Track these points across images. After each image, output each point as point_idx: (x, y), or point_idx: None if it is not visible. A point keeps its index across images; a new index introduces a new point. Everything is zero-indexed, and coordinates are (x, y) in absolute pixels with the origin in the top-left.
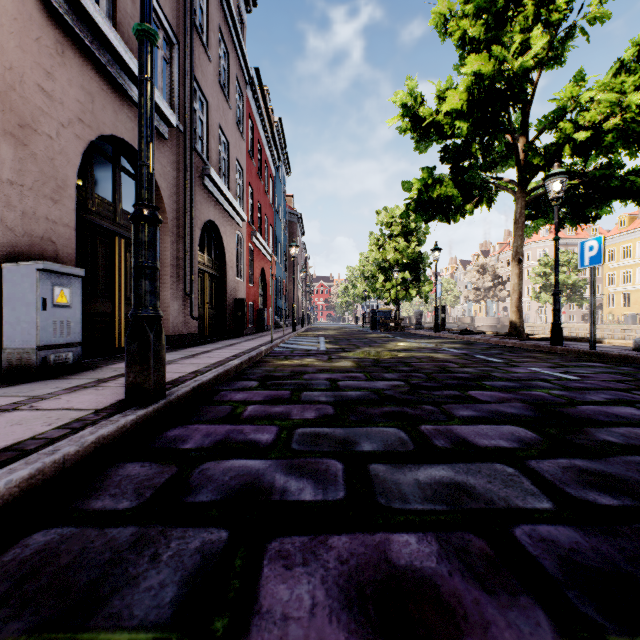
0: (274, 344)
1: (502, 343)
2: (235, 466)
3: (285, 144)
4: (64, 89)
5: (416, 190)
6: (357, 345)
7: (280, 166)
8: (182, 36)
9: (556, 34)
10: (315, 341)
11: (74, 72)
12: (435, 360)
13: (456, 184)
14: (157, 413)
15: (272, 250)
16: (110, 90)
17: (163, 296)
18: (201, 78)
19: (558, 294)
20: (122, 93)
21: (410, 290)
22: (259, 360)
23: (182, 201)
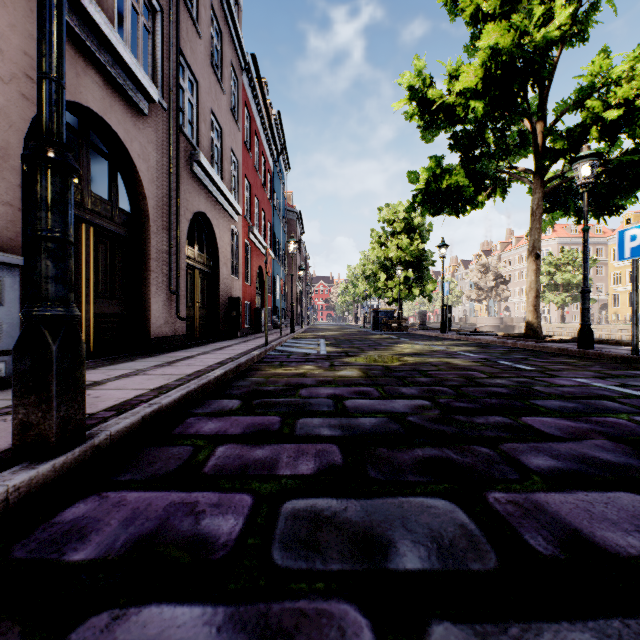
0: (269, 347)
1: (520, 346)
2: (145, 633)
3: (284, 139)
4: (4, 35)
5: (423, 180)
6: (361, 348)
7: (279, 161)
8: (166, 4)
9: (580, 6)
10: (315, 343)
11: (19, 17)
12: (455, 367)
13: (467, 173)
14: (63, 470)
15: (270, 248)
16: (71, 48)
17: (143, 293)
18: (190, 55)
19: (588, 291)
20: (88, 54)
21: (413, 289)
22: (249, 367)
23: (166, 188)
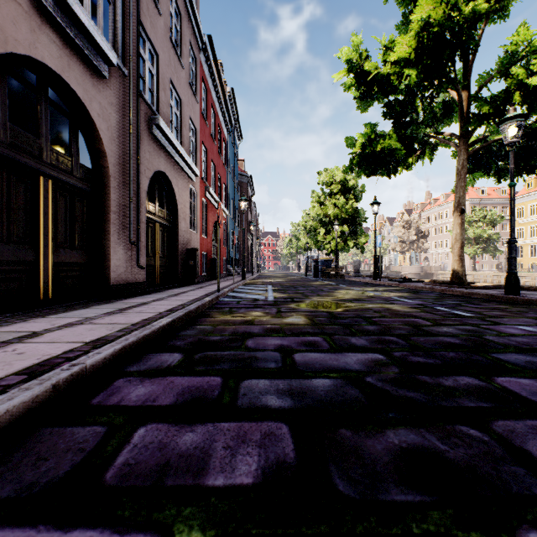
0: (221, 293)
1: (449, 292)
2: None
3: (237, 113)
4: None
5: (360, 144)
6: (305, 294)
7: (233, 132)
8: None
9: None
10: (263, 289)
11: None
12: (397, 314)
13: (399, 138)
14: None
15: (225, 206)
16: (25, 3)
17: (104, 244)
18: (150, 28)
19: (514, 242)
20: (44, 12)
21: (348, 242)
22: (199, 314)
23: (127, 147)
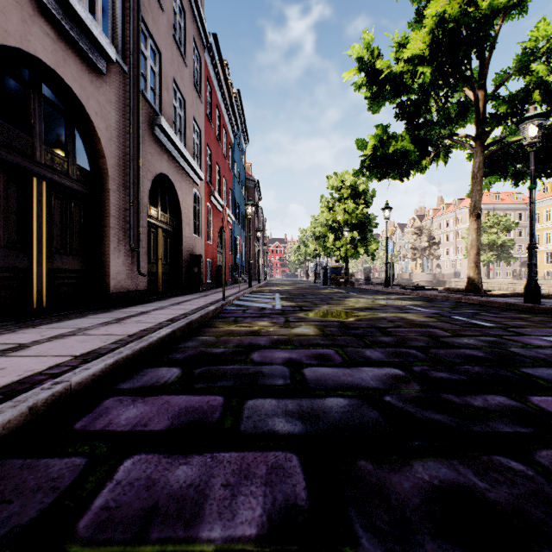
0: (226, 302)
1: (465, 300)
2: None
3: (243, 115)
4: None
5: (371, 146)
6: (314, 302)
7: (239, 135)
8: None
9: None
10: (270, 297)
11: None
12: (413, 324)
13: (412, 139)
14: None
15: (231, 211)
16: None
17: (103, 250)
18: (152, 24)
19: (535, 248)
20: (37, 2)
21: (358, 248)
22: (203, 324)
23: (127, 148)
